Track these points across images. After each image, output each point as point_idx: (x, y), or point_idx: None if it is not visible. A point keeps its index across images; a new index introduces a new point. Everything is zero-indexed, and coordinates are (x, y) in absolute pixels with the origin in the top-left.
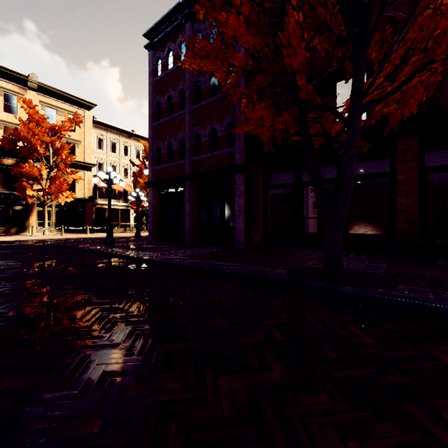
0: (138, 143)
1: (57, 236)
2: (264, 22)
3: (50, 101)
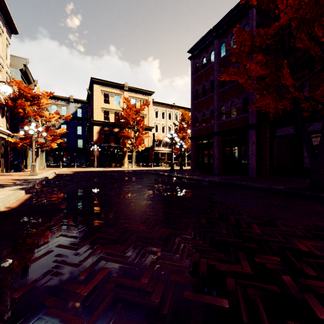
0: (176, 110)
1: (138, 168)
2: (270, 59)
3: (133, 95)
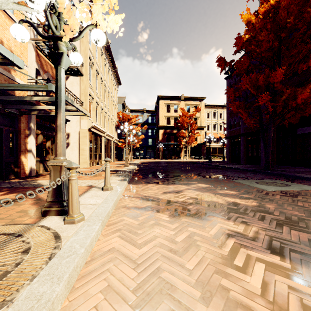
0: None
1: (191, 160)
2: (243, 103)
3: (188, 103)
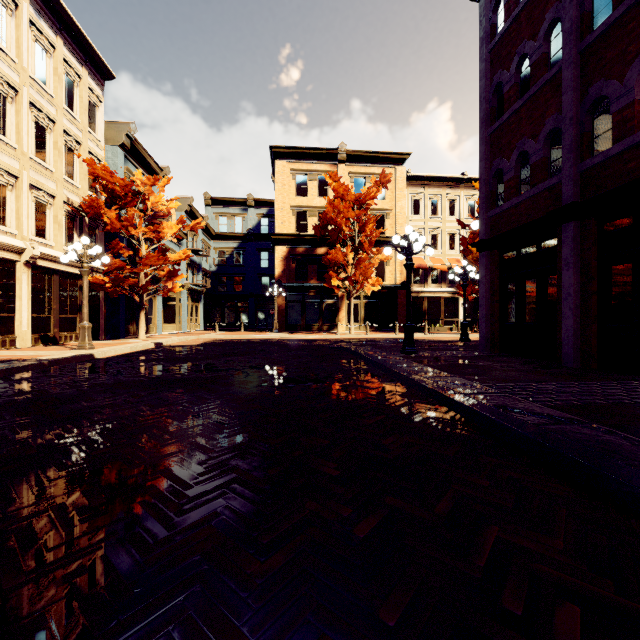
0: (471, 191)
1: (361, 336)
2: None
3: (358, 170)
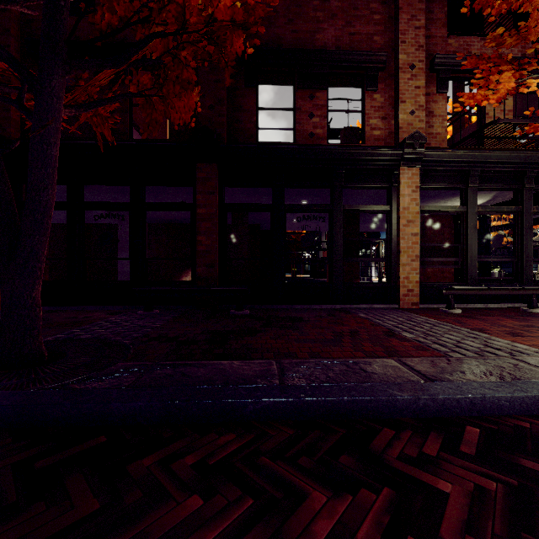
0: None
1: None
2: None
3: None
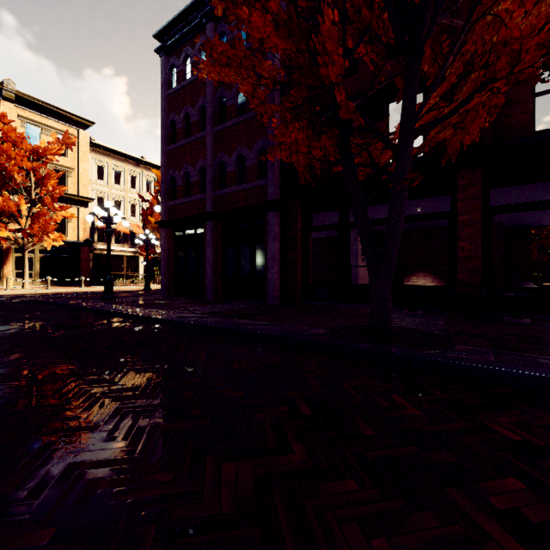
0: (149, 172)
1: (40, 291)
2: (297, 22)
3: (32, 116)
